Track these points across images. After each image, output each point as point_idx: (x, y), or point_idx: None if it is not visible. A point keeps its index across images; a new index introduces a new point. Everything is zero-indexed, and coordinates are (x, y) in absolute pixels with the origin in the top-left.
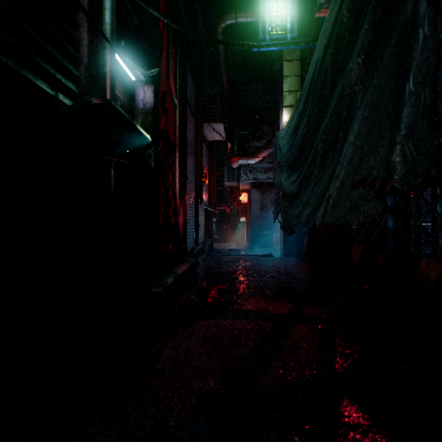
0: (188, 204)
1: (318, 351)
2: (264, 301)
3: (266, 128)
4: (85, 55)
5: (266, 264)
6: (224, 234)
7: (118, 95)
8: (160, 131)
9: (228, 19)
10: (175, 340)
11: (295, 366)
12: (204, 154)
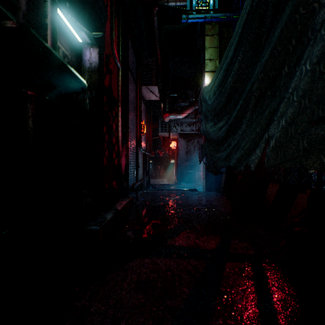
0: (130, 149)
1: (255, 300)
2: (194, 235)
3: (190, 91)
4: (23, 3)
5: (193, 198)
6: (159, 172)
7: (65, 53)
8: (104, 87)
9: (161, 3)
10: (107, 288)
11: (236, 324)
12: (142, 110)
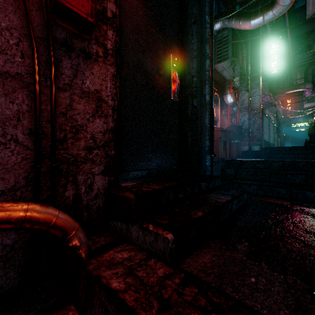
0: None
1: None
2: None
3: None
4: None
5: None
6: None
7: None
8: None
9: None
10: None
11: None
12: None
